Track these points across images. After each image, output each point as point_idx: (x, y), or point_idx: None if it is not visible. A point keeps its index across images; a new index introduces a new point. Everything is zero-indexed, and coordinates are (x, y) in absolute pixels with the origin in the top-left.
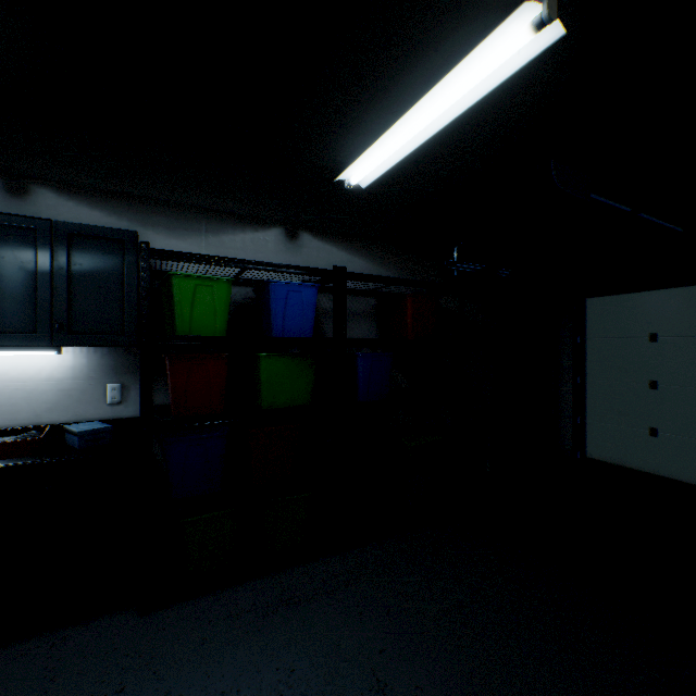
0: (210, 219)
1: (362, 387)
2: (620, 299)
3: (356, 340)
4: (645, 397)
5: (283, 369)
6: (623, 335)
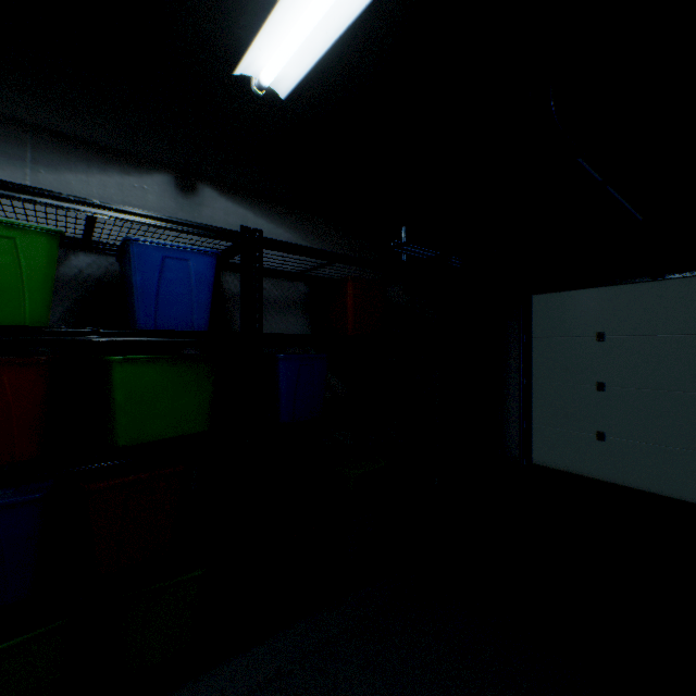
0: (41, 143)
1: (286, 403)
2: (567, 296)
3: (276, 337)
4: (592, 399)
5: (157, 380)
6: (570, 334)
